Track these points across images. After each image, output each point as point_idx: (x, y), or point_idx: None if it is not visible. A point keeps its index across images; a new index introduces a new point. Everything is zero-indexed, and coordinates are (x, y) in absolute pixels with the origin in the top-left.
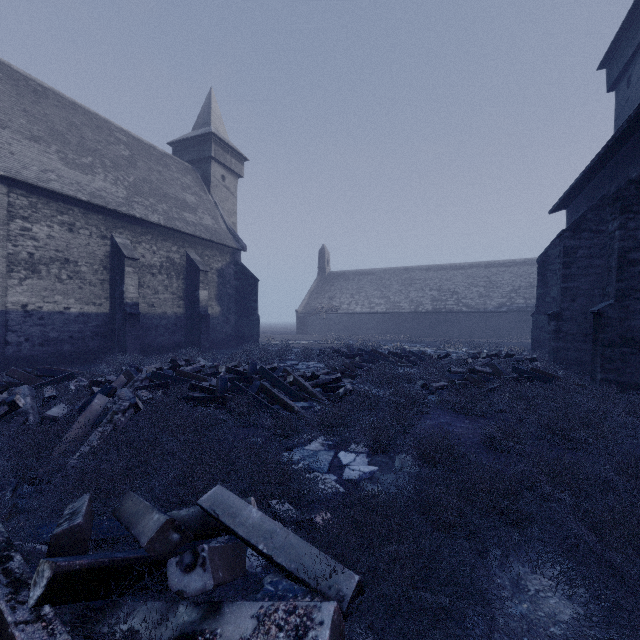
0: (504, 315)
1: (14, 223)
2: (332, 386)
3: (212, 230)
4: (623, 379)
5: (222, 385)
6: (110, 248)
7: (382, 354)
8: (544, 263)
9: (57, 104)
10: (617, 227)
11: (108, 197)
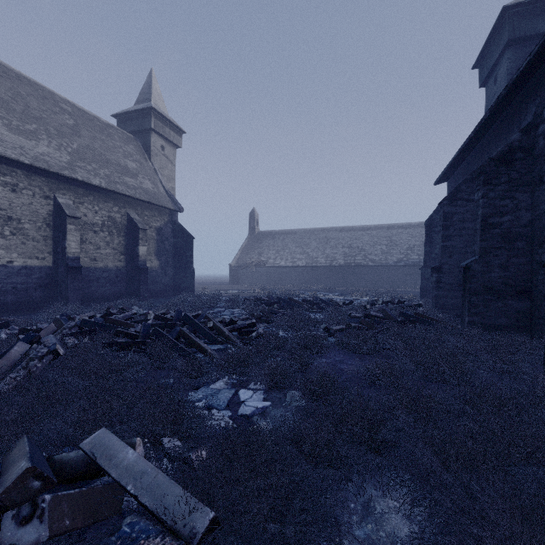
0: (402, 268)
1: None
2: (246, 330)
3: (151, 193)
4: (485, 321)
5: (145, 331)
6: (53, 207)
7: (297, 302)
8: (430, 226)
9: (2, 75)
10: (481, 196)
11: (51, 161)
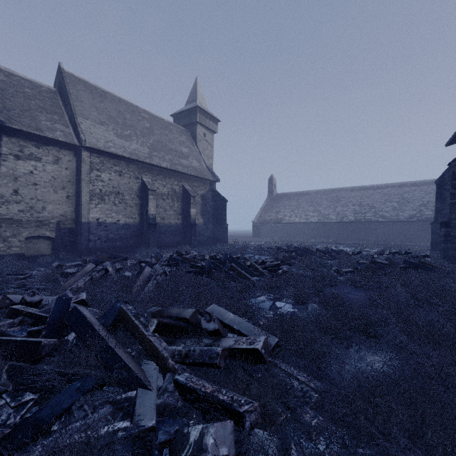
0: (414, 224)
1: (93, 173)
2: (274, 268)
3: (198, 169)
4: None
5: (208, 265)
6: (140, 184)
7: (311, 251)
8: (441, 184)
9: (111, 101)
10: None
11: (139, 154)
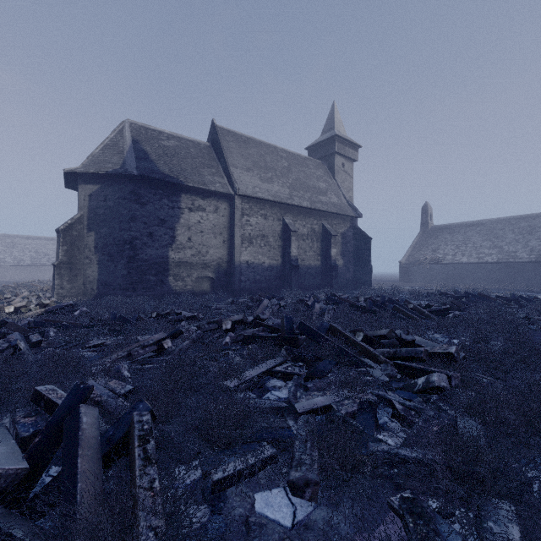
0: None
1: (243, 218)
2: (443, 312)
3: (337, 205)
4: None
5: (370, 305)
6: (282, 226)
7: (489, 297)
8: None
9: (253, 146)
10: None
11: (281, 195)
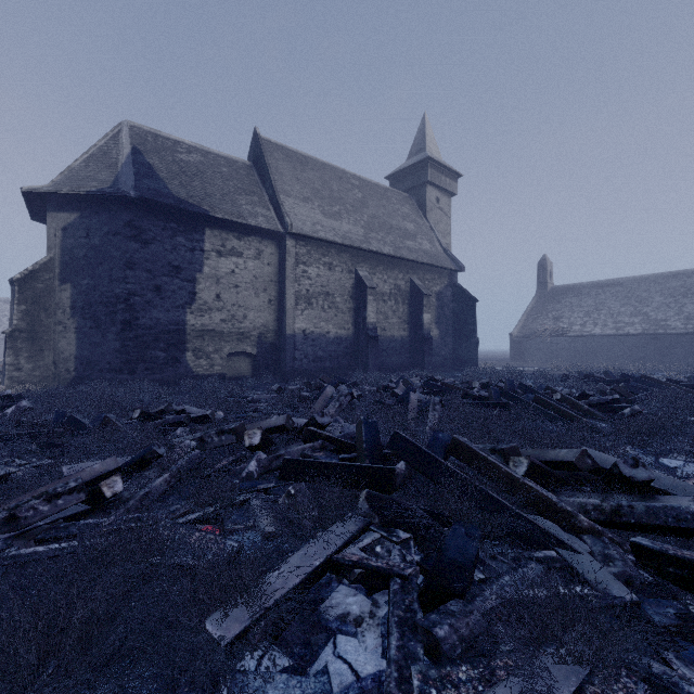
0: None
1: (298, 268)
2: (612, 406)
3: (431, 254)
4: None
5: (495, 395)
6: (354, 281)
7: (658, 382)
8: None
9: (314, 168)
10: None
11: (353, 237)
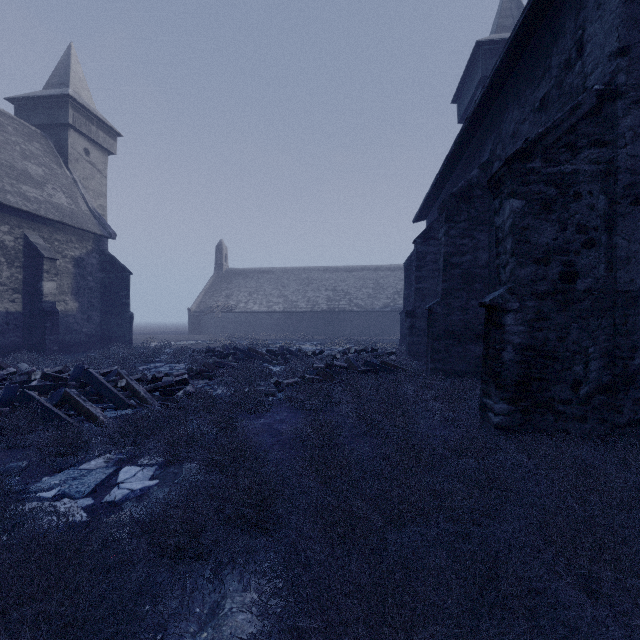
0: (388, 314)
1: None
2: (171, 389)
3: (66, 211)
4: (447, 368)
5: (6, 396)
6: None
7: (259, 352)
8: (409, 267)
9: None
10: (443, 234)
11: None
